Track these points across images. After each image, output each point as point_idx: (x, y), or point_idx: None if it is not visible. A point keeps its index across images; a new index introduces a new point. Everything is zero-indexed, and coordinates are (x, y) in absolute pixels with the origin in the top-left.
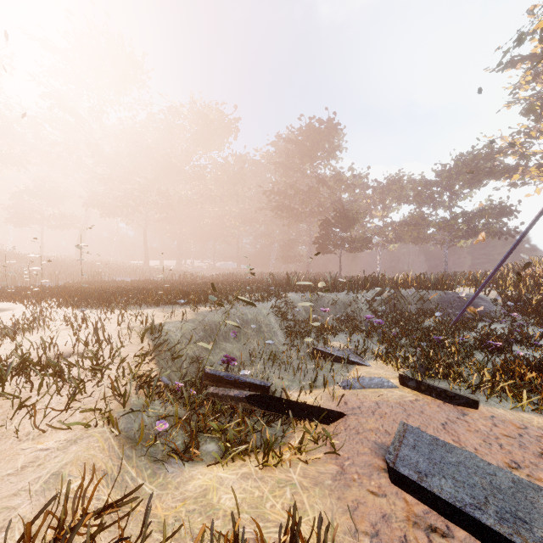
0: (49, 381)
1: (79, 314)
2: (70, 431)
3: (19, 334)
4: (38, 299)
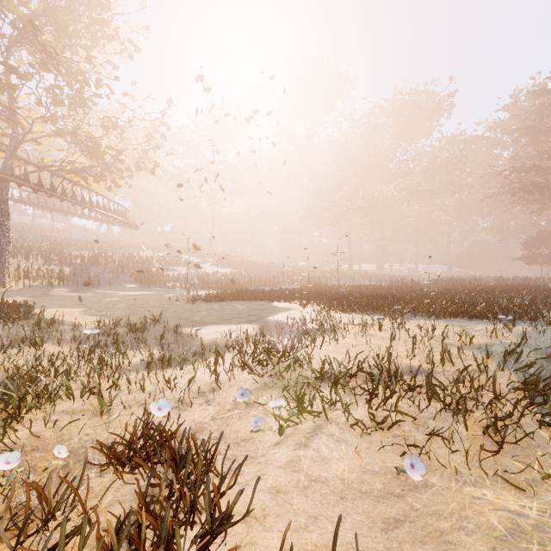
0: (441, 406)
1: (356, 319)
2: (532, 496)
3: (326, 335)
4: (309, 301)
